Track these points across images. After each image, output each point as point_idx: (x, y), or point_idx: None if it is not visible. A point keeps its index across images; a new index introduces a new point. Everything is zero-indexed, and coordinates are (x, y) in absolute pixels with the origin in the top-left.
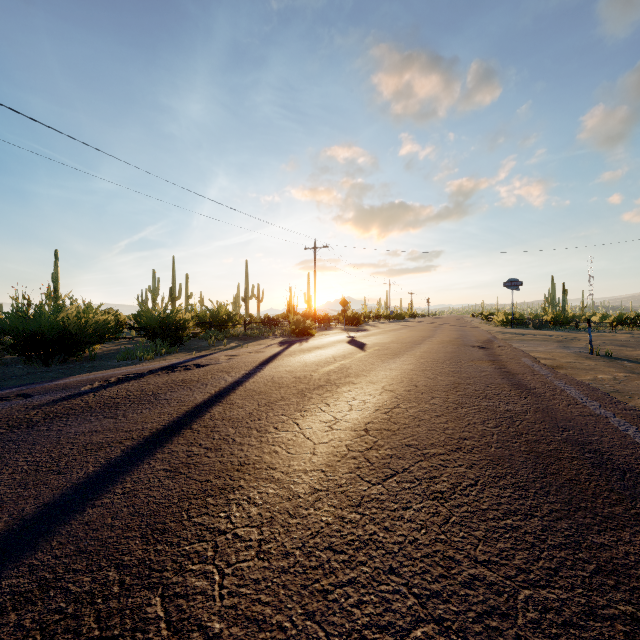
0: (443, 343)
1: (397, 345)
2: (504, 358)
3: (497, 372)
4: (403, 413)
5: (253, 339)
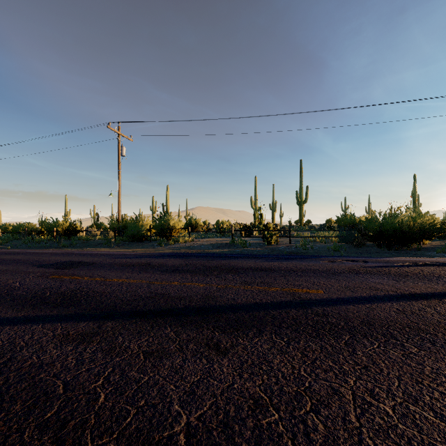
0: None
1: None
2: None
3: None
4: None
5: None
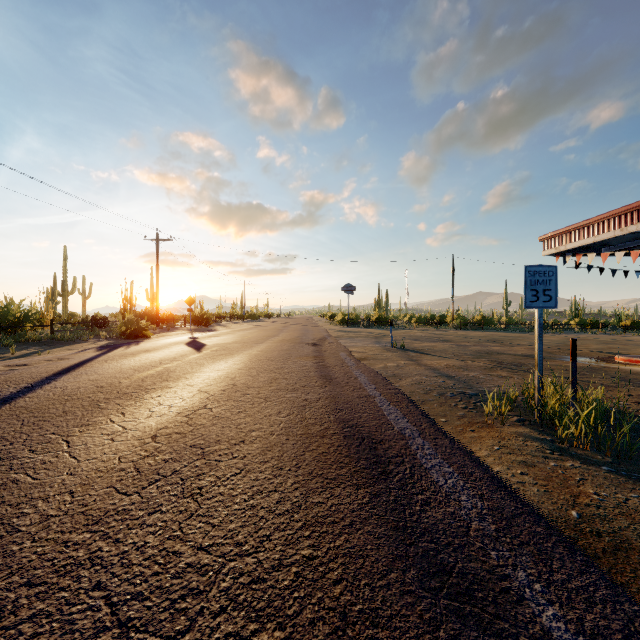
0: (283, 342)
1: (238, 345)
2: (327, 353)
3: (315, 366)
4: (206, 413)
5: (64, 343)
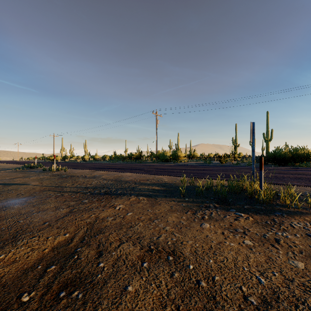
0: None
1: None
2: None
3: None
4: None
5: None
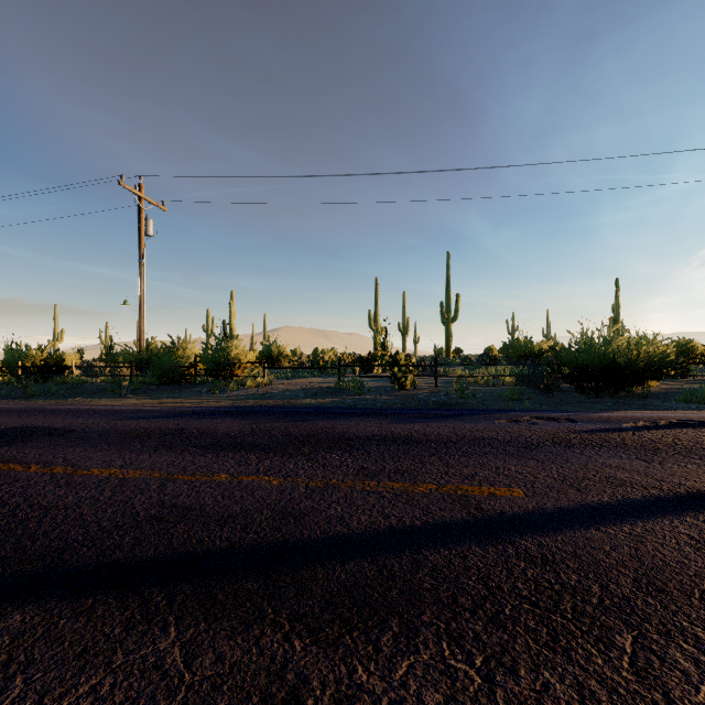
0: None
1: None
2: None
3: None
4: None
5: None
